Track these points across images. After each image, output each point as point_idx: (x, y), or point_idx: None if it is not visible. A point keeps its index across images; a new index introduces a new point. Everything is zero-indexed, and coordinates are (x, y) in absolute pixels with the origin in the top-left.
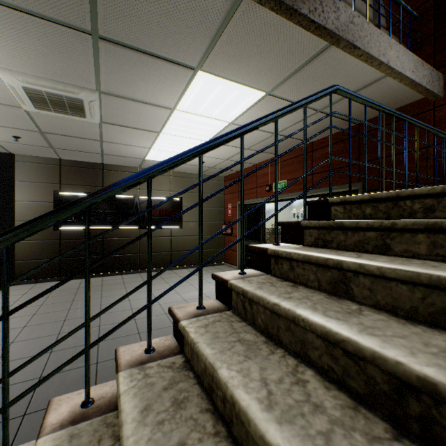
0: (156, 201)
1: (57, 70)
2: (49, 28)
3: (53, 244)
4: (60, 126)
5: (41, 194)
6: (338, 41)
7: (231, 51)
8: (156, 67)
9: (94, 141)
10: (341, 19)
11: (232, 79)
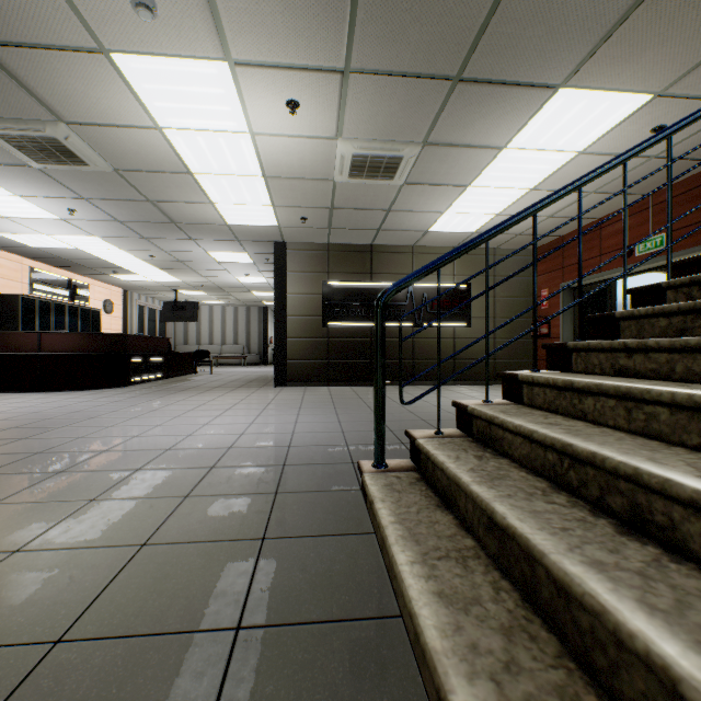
0: (434, 289)
1: (394, 128)
2: (414, 85)
3: (320, 344)
4: (356, 197)
5: (309, 286)
6: None
7: (618, 51)
8: (506, 98)
9: (380, 211)
10: None
11: (606, 87)
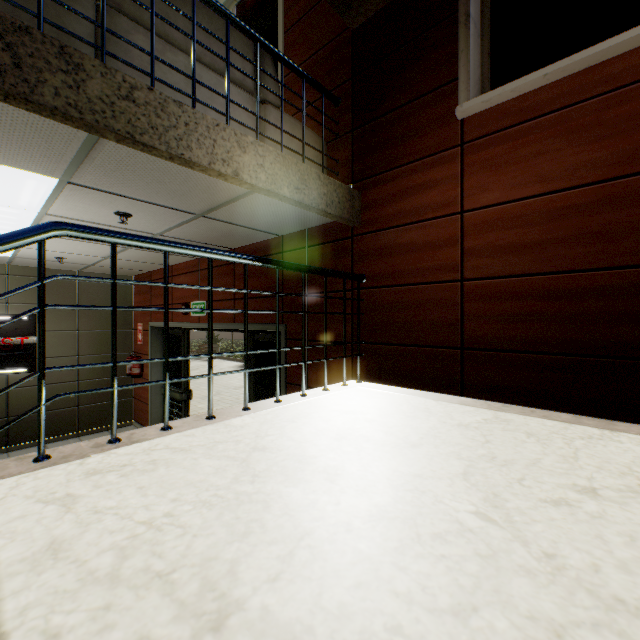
0: None
1: None
2: None
3: None
4: None
5: None
6: (94, 128)
7: None
8: None
9: None
10: (90, 89)
11: None
